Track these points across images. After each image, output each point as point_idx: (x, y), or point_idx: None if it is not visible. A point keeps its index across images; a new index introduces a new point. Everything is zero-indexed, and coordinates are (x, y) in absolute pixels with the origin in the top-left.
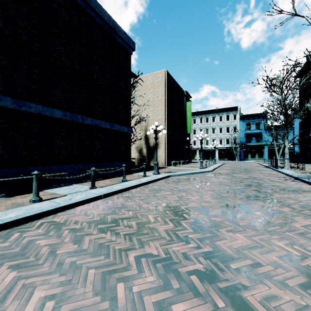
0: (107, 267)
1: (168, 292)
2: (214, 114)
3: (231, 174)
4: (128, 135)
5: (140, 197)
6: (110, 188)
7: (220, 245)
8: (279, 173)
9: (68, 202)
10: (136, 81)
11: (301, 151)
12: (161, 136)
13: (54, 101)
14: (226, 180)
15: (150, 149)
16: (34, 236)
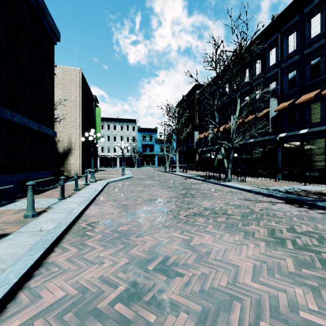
0: (180, 222)
1: (211, 219)
2: (115, 123)
3: (150, 178)
4: (52, 139)
5: (121, 198)
6: (81, 196)
7: (204, 206)
8: (176, 175)
9: (78, 209)
10: None
11: (179, 160)
12: (75, 142)
13: None
14: (155, 182)
15: (59, 155)
16: (107, 229)
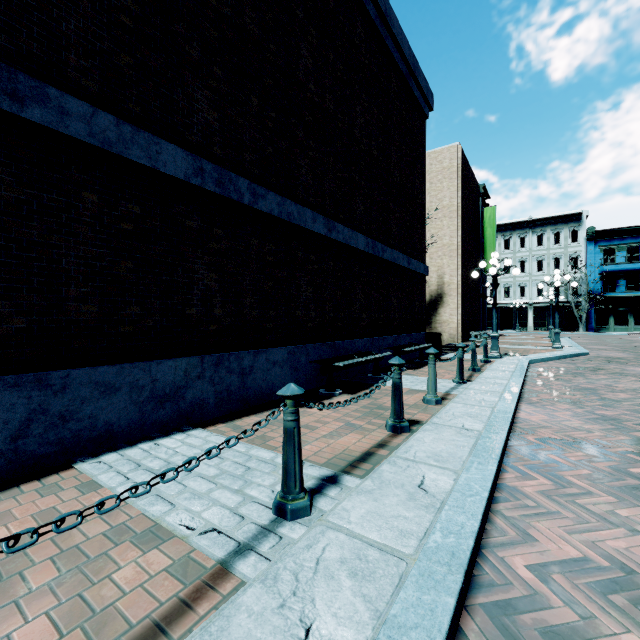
0: None
1: None
2: (523, 232)
3: None
4: (422, 280)
5: (590, 402)
6: (492, 383)
7: None
8: None
9: (506, 407)
10: None
11: None
12: (449, 281)
13: (355, 218)
14: None
15: None
16: (597, 462)
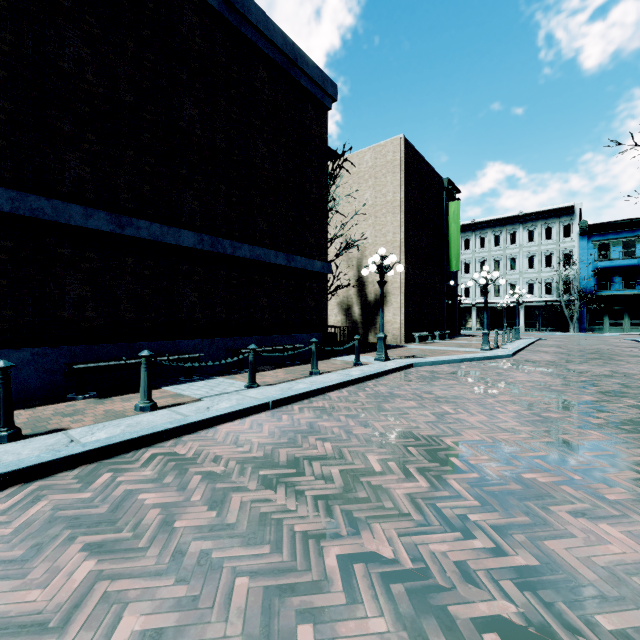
0: (276, 575)
1: None
2: (513, 228)
3: (562, 364)
4: (323, 279)
5: (349, 411)
6: (285, 388)
7: (558, 553)
8: None
9: (204, 415)
10: (339, 166)
11: None
12: (392, 279)
13: (181, 214)
14: (551, 379)
15: (368, 307)
16: (137, 483)
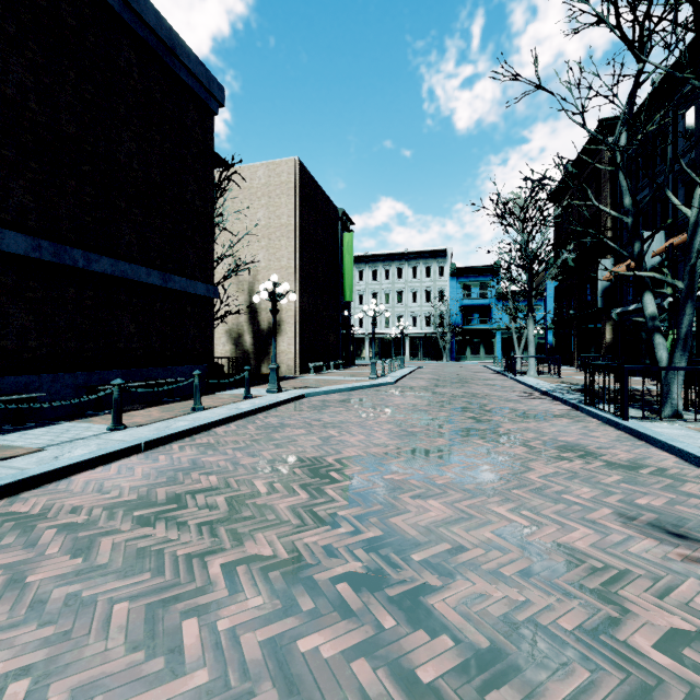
0: (159, 593)
1: (292, 619)
2: (400, 264)
3: (432, 388)
4: (208, 303)
5: (237, 444)
6: (161, 427)
7: (397, 524)
8: (518, 384)
9: (51, 466)
10: (228, 178)
11: (557, 342)
12: (287, 307)
13: (5, 210)
14: (421, 401)
15: (261, 336)
16: None
